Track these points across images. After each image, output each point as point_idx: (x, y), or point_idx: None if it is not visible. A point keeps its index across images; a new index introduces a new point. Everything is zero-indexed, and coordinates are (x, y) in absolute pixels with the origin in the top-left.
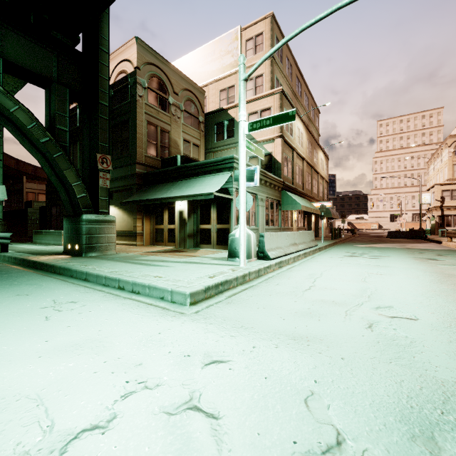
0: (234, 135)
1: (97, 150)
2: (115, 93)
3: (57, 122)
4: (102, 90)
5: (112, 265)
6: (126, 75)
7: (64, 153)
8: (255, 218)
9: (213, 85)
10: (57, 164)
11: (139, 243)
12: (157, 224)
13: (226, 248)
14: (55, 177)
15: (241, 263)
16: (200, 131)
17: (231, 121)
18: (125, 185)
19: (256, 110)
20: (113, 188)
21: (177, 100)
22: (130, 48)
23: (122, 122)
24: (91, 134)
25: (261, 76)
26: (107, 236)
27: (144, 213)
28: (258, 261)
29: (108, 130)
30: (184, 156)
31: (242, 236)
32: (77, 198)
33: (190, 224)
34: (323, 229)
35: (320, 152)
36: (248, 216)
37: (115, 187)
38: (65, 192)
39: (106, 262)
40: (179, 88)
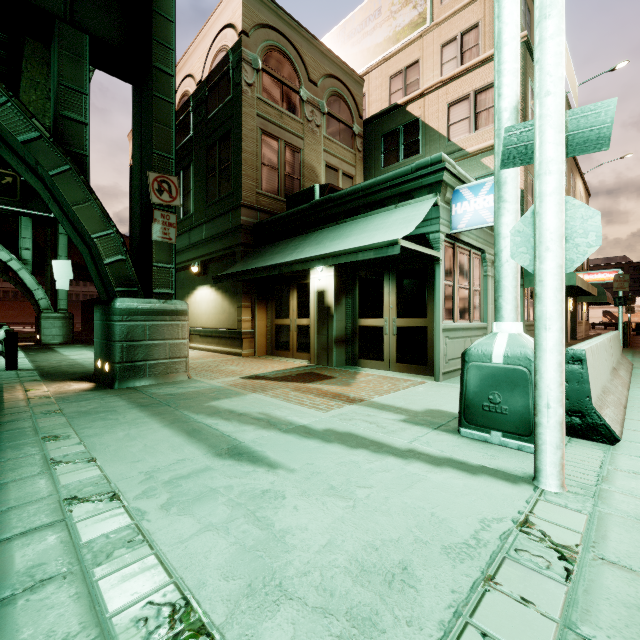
0: (418, 150)
1: (150, 165)
2: (210, 92)
3: (63, 103)
4: (160, 43)
5: (123, 440)
6: (226, 52)
7: (75, 168)
8: (480, 303)
9: (377, 70)
10: (58, 190)
11: (246, 351)
12: (279, 316)
13: (418, 371)
14: (67, 222)
15: (550, 480)
16: (355, 151)
17: (412, 125)
18: (225, 248)
19: (466, 93)
20: (207, 255)
21: (315, 94)
22: (232, 1)
23: (221, 137)
24: (142, 136)
25: (473, 28)
26: (169, 344)
27: (257, 297)
28: (568, 443)
29: (174, 124)
30: (326, 185)
31: (554, 373)
32: (103, 264)
33: (339, 316)
34: (621, 325)
35: (578, 180)
36: (467, 300)
37: (210, 252)
38: (89, 254)
39: (126, 420)
40: (319, 73)
